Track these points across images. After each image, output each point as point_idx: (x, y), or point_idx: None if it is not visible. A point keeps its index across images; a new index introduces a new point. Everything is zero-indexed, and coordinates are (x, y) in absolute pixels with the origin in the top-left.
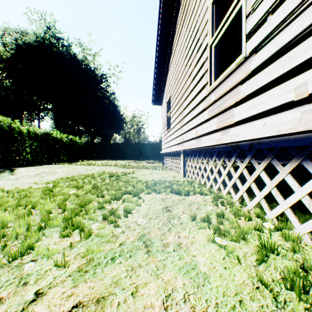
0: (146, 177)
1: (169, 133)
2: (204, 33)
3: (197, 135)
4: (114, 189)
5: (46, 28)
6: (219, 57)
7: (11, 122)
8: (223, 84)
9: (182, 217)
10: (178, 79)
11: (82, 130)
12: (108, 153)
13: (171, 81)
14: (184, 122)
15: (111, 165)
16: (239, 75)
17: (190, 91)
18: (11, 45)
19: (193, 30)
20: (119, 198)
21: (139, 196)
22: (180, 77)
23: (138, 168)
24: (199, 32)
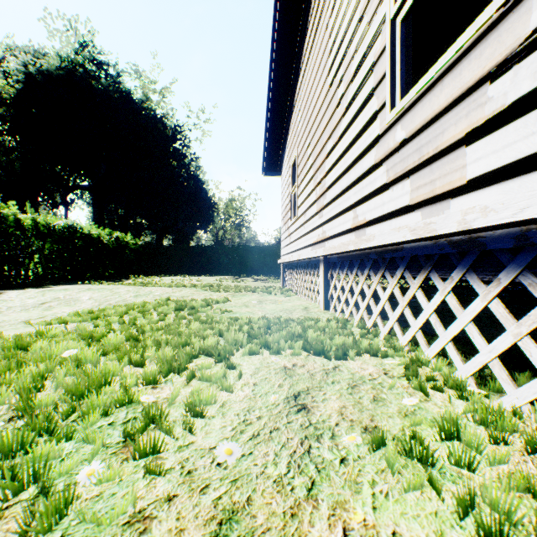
0: (249, 310)
1: (296, 225)
2: (374, 0)
3: (356, 223)
4: (174, 344)
5: (78, 44)
6: (410, 48)
7: (0, 204)
8: (428, 96)
9: (342, 434)
10: (314, 117)
11: (141, 223)
12: (186, 263)
13: (299, 126)
14: (327, 199)
15: (186, 285)
16: (483, 59)
17: (340, 134)
18: (17, 74)
19: (347, 7)
20: (181, 368)
21: (230, 363)
22: (317, 113)
23: (237, 292)
24: (361, 3)
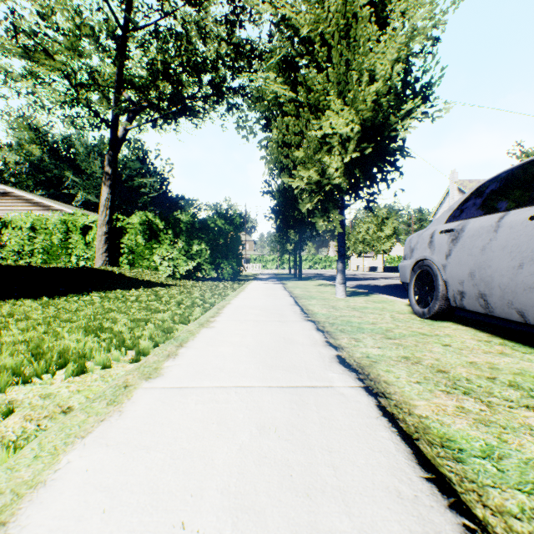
0: None
1: None
2: None
3: None
4: None
5: None
6: None
7: None
8: None
9: None
10: None
11: None
12: None
13: None
14: None
15: None
16: None
17: None
18: None
19: None
20: None
21: None
22: None
23: None
24: None
